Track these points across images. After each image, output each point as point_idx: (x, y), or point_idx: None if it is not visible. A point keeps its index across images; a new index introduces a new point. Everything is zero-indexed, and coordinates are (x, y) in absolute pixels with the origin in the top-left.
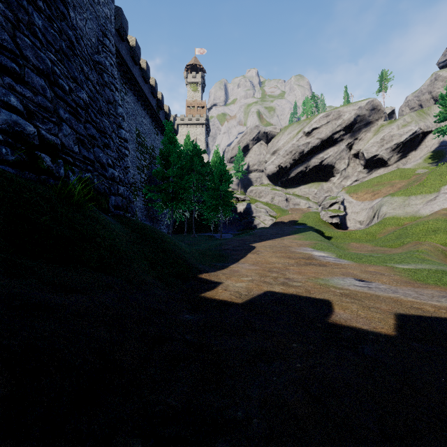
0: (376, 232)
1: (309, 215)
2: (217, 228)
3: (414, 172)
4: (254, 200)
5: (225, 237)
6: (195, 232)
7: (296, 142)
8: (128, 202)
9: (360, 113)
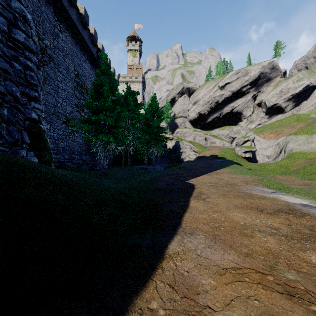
0: (288, 165)
1: (226, 151)
2: (150, 161)
3: (308, 116)
4: (180, 139)
5: (157, 169)
6: (132, 165)
7: (212, 94)
8: (1, 121)
9: (263, 71)
